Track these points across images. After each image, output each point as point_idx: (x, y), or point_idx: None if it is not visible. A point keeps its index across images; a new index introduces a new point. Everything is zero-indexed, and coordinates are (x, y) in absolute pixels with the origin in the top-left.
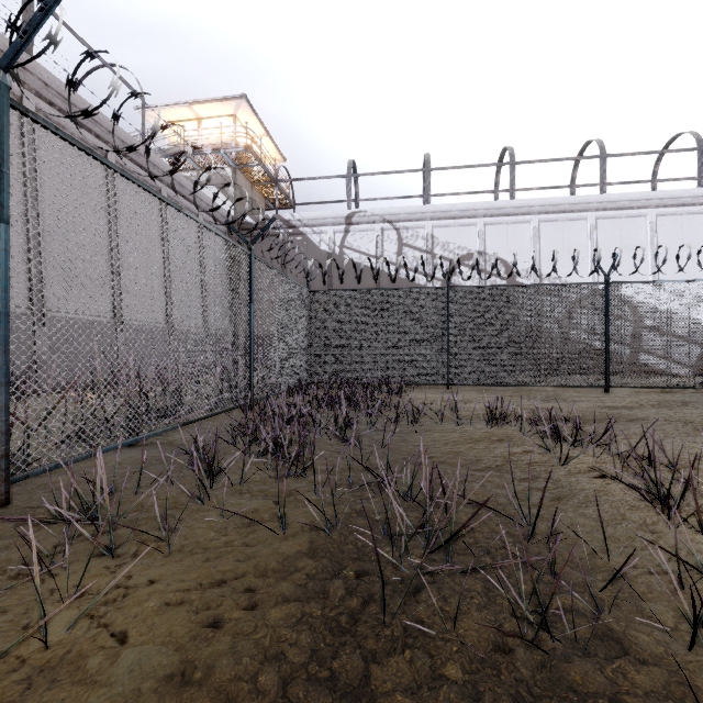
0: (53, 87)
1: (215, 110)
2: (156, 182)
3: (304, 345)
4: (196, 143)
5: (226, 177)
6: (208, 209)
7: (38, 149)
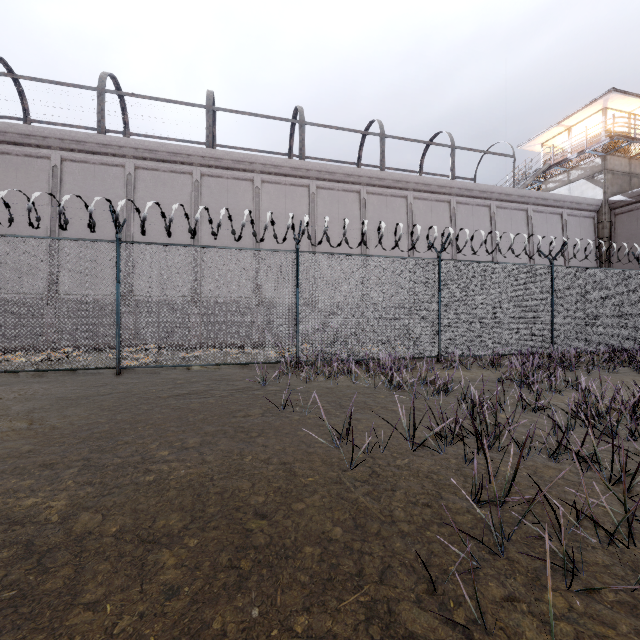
0: (463, 188)
1: (583, 115)
2: (523, 206)
3: (632, 318)
4: (565, 150)
5: (595, 167)
6: (571, 205)
7: (457, 222)
